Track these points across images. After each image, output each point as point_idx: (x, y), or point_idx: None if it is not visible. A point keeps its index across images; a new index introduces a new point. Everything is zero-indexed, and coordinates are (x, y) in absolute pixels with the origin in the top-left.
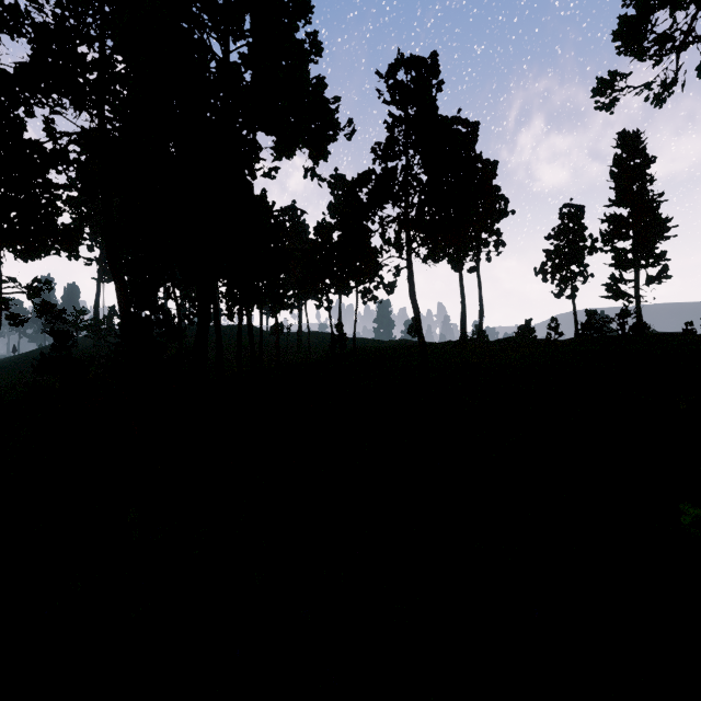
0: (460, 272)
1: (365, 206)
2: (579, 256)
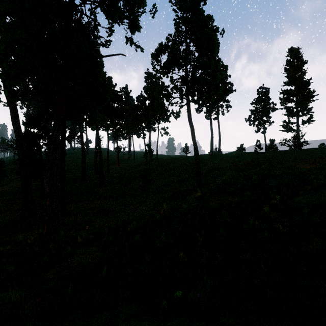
0: (210, 118)
1: (162, 67)
2: (268, 112)
